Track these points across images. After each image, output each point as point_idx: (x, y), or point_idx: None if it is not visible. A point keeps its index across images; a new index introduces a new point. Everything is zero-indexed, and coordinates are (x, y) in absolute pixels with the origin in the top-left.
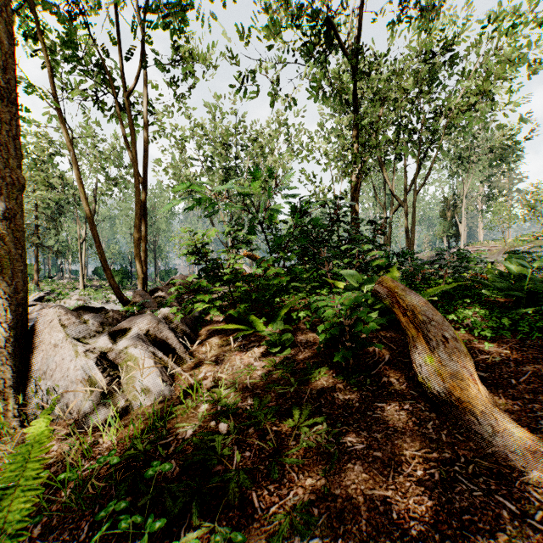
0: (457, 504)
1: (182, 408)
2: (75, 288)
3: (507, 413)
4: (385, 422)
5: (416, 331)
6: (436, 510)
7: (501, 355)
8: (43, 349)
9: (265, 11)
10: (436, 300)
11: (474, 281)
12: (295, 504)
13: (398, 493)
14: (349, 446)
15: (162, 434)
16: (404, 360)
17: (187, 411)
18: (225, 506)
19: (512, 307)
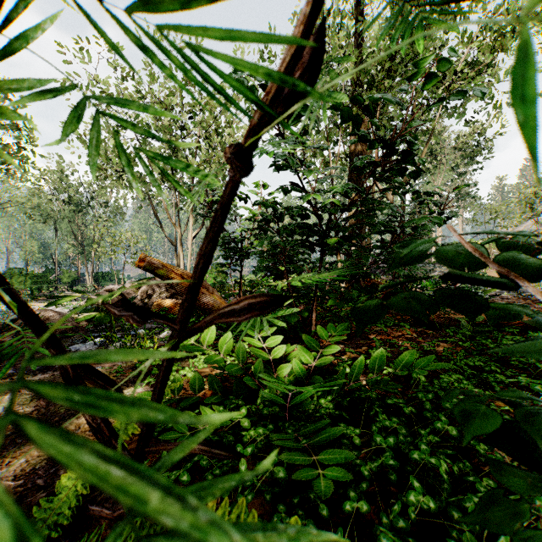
0: None
1: None
2: None
3: None
4: None
5: None
6: None
7: None
8: None
9: None
10: None
11: None
12: None
13: None
14: None
15: None
16: None
17: None
18: None
19: None
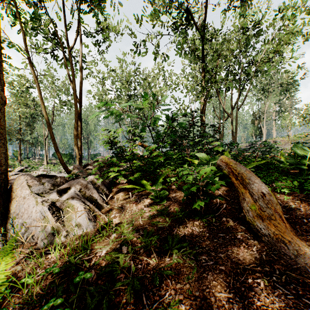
0: (277, 304)
1: (100, 236)
2: (42, 164)
3: (303, 241)
4: (226, 246)
5: (244, 189)
6: (263, 308)
7: (295, 203)
8: (17, 200)
9: (151, 3)
10: (252, 171)
11: (274, 159)
12: (170, 301)
13: (237, 295)
14: (203, 262)
15: (87, 253)
16: (235, 206)
17: (102, 238)
18: (124, 302)
19: (298, 175)
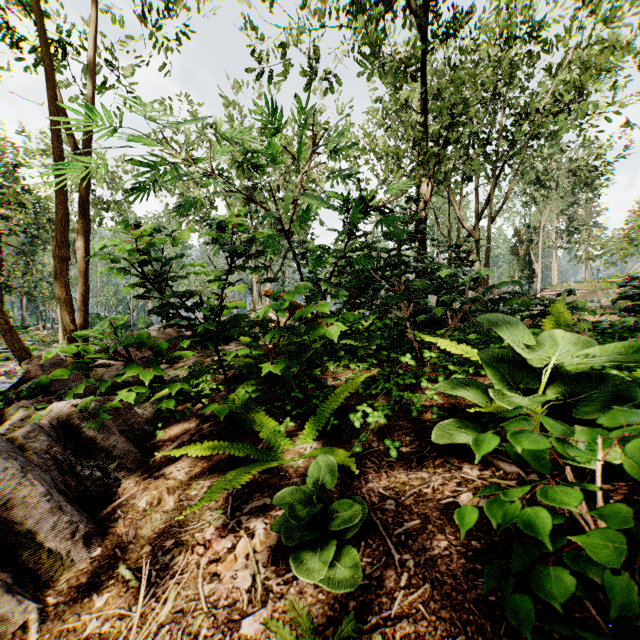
0: None
1: None
2: (57, 341)
3: None
4: None
5: None
6: None
7: None
8: None
9: None
10: None
11: None
12: None
13: None
14: None
15: None
16: None
17: None
18: None
19: None
